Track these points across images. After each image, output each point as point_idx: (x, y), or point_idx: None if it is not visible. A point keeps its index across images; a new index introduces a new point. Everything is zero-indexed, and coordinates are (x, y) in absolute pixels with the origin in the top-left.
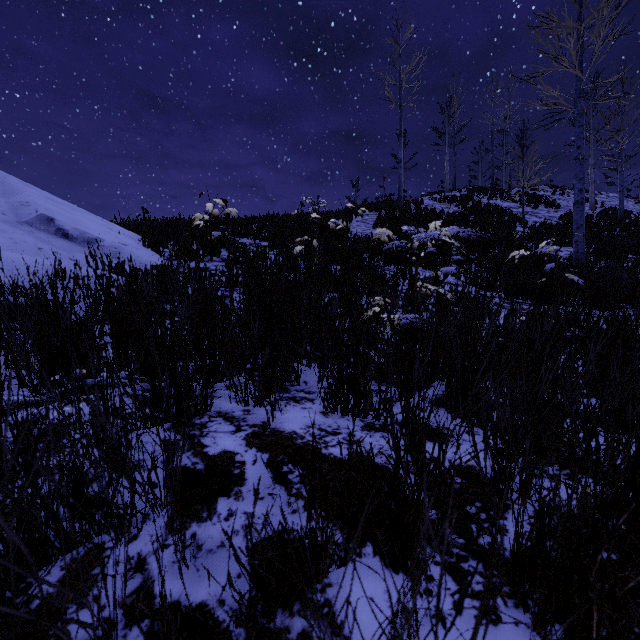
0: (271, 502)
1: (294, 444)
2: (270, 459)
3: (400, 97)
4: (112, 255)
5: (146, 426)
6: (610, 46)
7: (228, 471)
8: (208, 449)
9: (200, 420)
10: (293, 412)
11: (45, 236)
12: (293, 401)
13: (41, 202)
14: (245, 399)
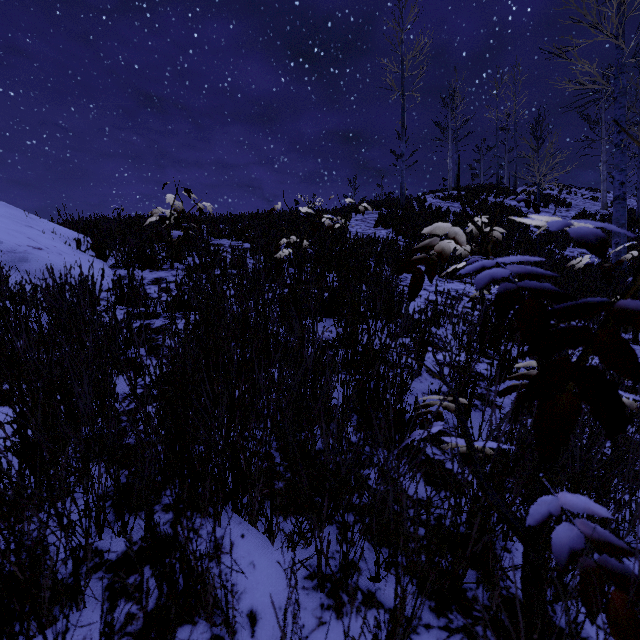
0: None
1: None
2: None
3: (402, 85)
4: (12, 264)
5: None
6: None
7: None
8: None
9: None
10: None
11: None
12: None
13: None
14: None
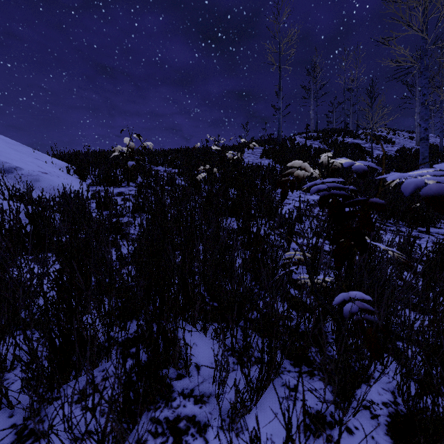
0: None
1: None
2: None
3: (279, 61)
4: (30, 183)
5: None
6: None
7: None
8: None
9: None
10: None
11: None
12: (173, 438)
13: None
14: None
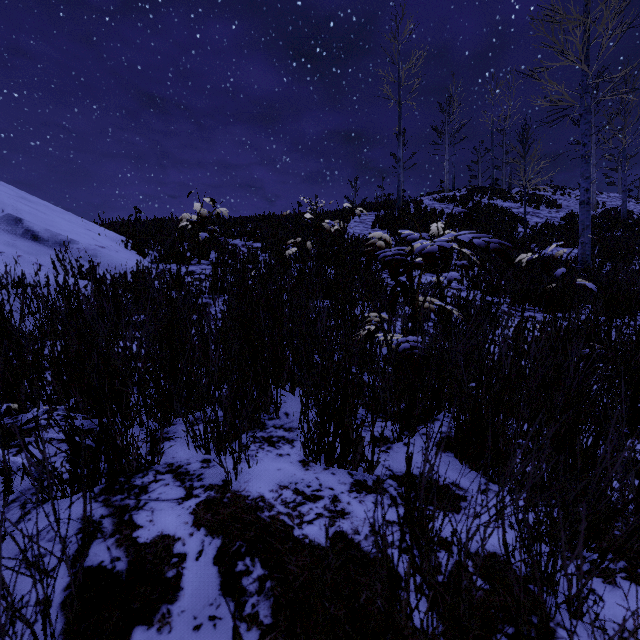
0: (210, 635)
1: (258, 520)
2: (222, 549)
3: (399, 95)
4: (87, 259)
5: (64, 494)
6: (618, 39)
7: (159, 573)
8: (139, 532)
9: (142, 479)
10: (265, 462)
11: (10, 238)
12: (268, 444)
13: (10, 201)
14: (205, 445)
